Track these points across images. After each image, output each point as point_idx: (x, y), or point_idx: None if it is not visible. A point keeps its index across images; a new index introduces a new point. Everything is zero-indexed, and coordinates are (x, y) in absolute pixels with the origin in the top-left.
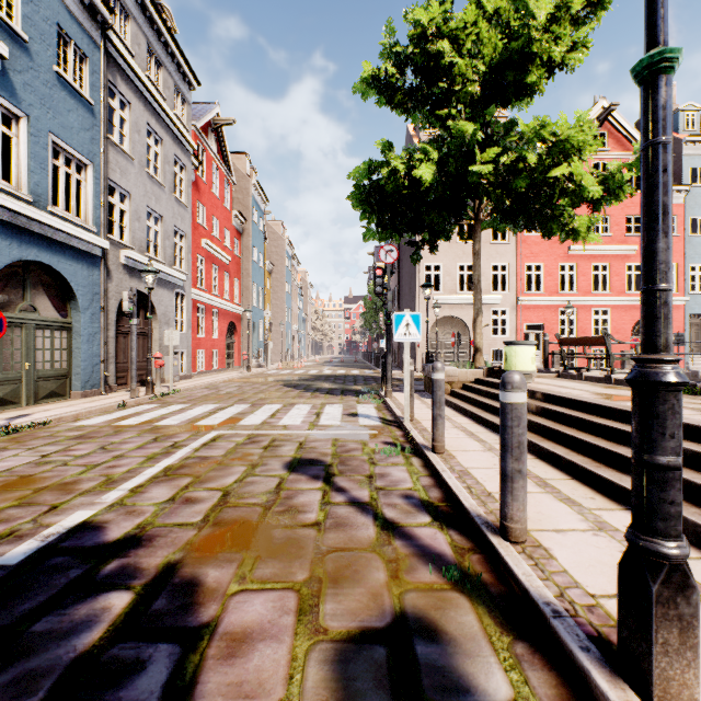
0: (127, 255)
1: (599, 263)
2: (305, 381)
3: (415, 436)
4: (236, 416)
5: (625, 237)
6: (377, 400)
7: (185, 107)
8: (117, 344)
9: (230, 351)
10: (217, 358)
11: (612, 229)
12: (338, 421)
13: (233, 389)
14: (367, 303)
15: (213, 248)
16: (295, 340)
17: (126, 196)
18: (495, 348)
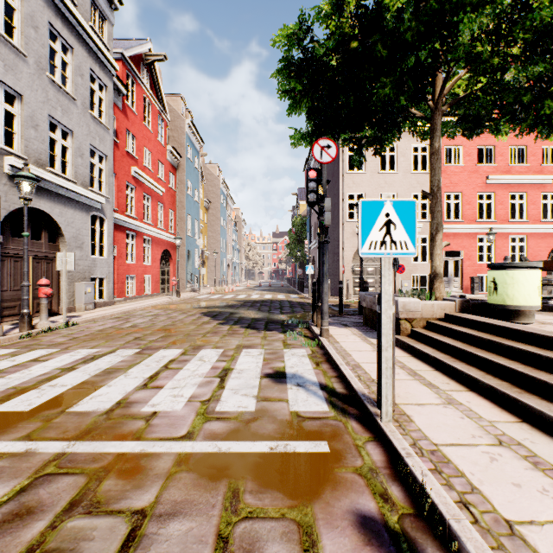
0: (12, 164)
1: (516, 192)
2: (229, 308)
3: (452, 518)
4: (90, 381)
5: (542, 167)
6: (310, 342)
7: (106, 25)
8: (3, 269)
9: (165, 276)
10: (150, 284)
11: (529, 159)
12: (253, 397)
13: (145, 319)
14: (291, 236)
15: (143, 177)
16: (229, 267)
17: (16, 97)
18: (416, 274)
